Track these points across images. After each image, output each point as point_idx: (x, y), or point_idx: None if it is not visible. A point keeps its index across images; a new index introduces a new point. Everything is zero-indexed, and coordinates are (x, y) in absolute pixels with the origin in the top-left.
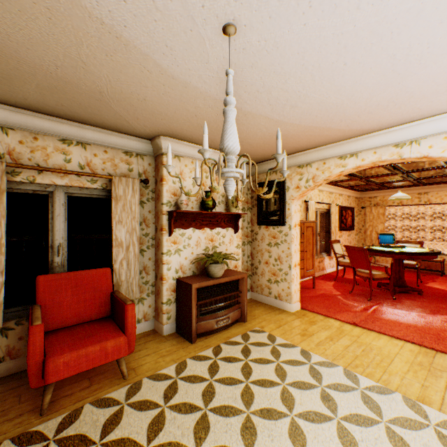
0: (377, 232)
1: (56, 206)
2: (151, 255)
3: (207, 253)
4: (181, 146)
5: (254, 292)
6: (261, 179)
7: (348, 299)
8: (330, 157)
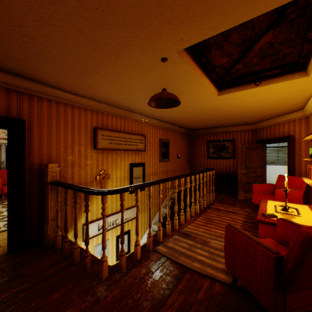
0: None
1: (2, 149)
2: None
3: None
4: None
5: None
6: None
7: None
8: None
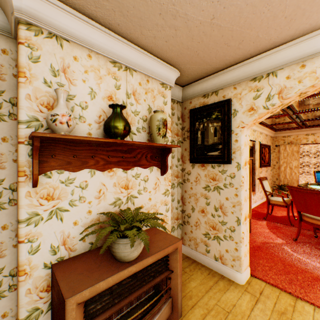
0: (291, 168)
1: None
2: (7, 220)
3: (113, 213)
4: (62, 15)
5: (186, 246)
6: (195, 104)
7: (300, 253)
8: (318, 53)
